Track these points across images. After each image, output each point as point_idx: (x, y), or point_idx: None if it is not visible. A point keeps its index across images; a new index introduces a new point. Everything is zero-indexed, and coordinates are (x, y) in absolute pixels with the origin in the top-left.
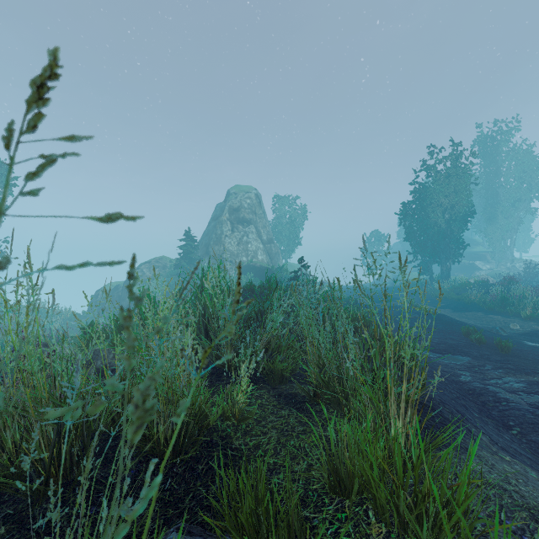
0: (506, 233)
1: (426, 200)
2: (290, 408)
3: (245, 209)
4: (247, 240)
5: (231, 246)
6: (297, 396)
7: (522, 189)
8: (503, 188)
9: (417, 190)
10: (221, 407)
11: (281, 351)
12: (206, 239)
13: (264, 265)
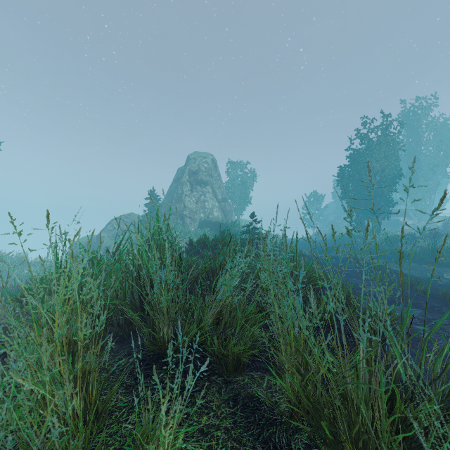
0: (426, 194)
1: (360, 164)
2: (254, 442)
3: (203, 172)
4: (204, 199)
5: (190, 204)
6: (261, 403)
7: (439, 156)
8: (423, 155)
9: (352, 156)
10: None
11: (237, 326)
12: (169, 198)
13: (219, 221)
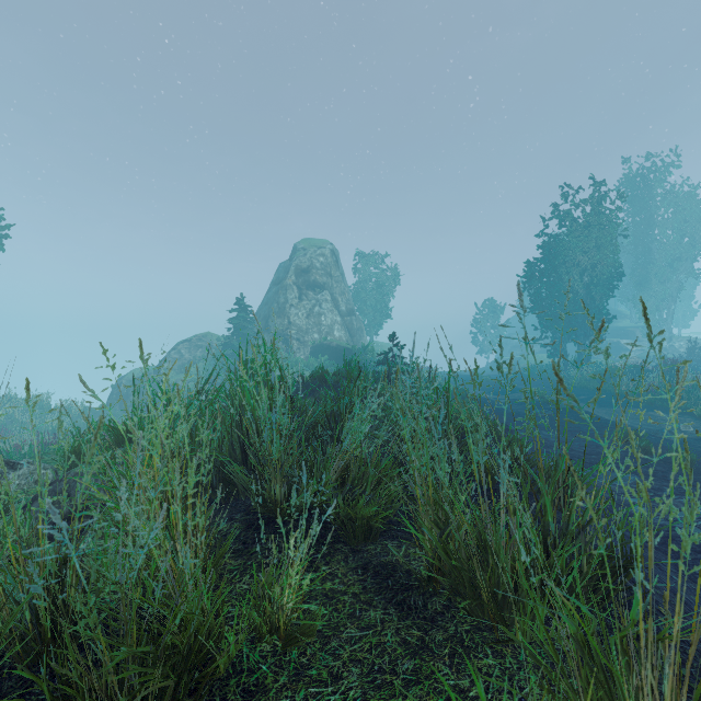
0: (662, 303)
1: (558, 257)
2: (386, 604)
3: (317, 270)
4: (319, 311)
5: (298, 319)
6: (397, 571)
7: (683, 244)
8: (657, 243)
9: (546, 245)
10: (250, 617)
11: (367, 484)
12: (265, 310)
13: (343, 345)
